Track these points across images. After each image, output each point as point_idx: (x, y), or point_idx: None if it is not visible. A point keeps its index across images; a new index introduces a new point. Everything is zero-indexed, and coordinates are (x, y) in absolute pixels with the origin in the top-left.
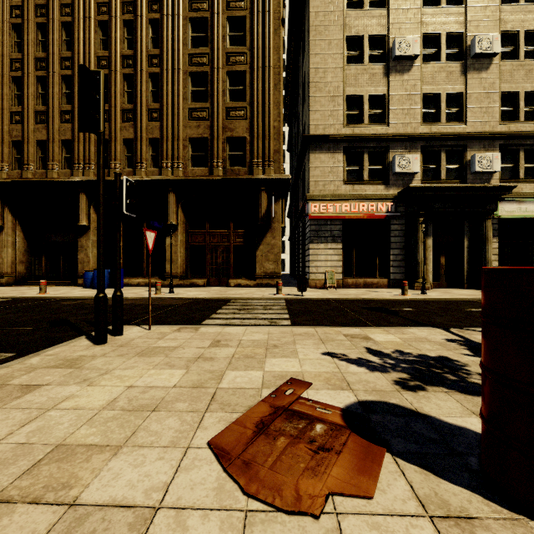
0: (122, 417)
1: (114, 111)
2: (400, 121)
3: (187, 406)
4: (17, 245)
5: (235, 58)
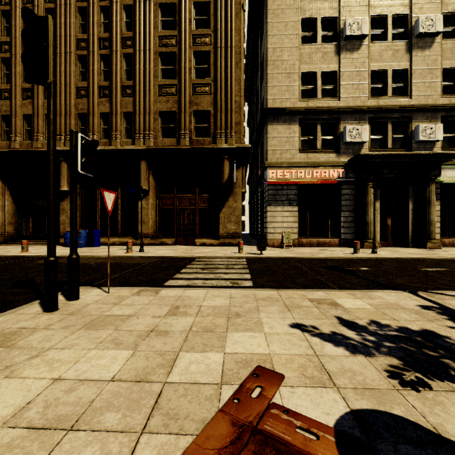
0: (20, 445)
1: (92, 88)
2: (350, 95)
3: (118, 420)
4: (6, 208)
5: (201, 40)
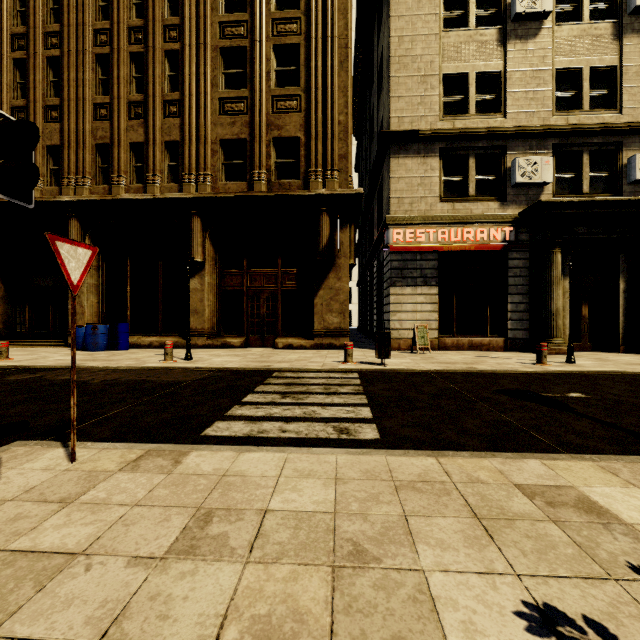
0: None
1: (118, 104)
2: (523, 109)
3: None
4: None
5: (285, 27)
